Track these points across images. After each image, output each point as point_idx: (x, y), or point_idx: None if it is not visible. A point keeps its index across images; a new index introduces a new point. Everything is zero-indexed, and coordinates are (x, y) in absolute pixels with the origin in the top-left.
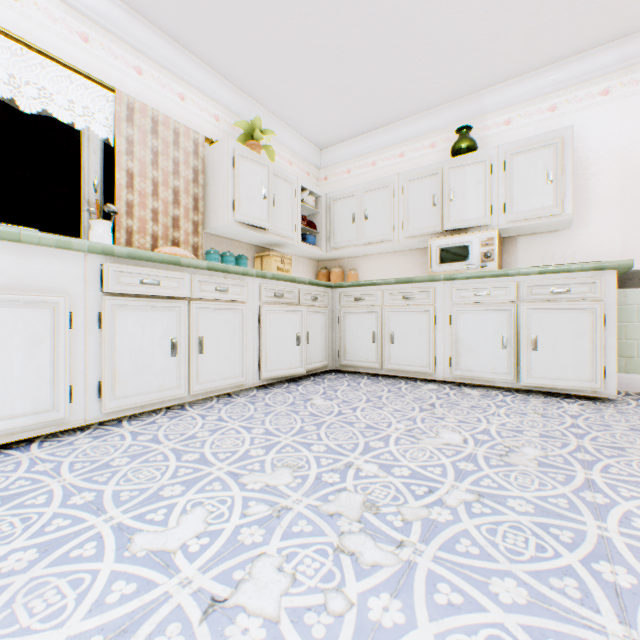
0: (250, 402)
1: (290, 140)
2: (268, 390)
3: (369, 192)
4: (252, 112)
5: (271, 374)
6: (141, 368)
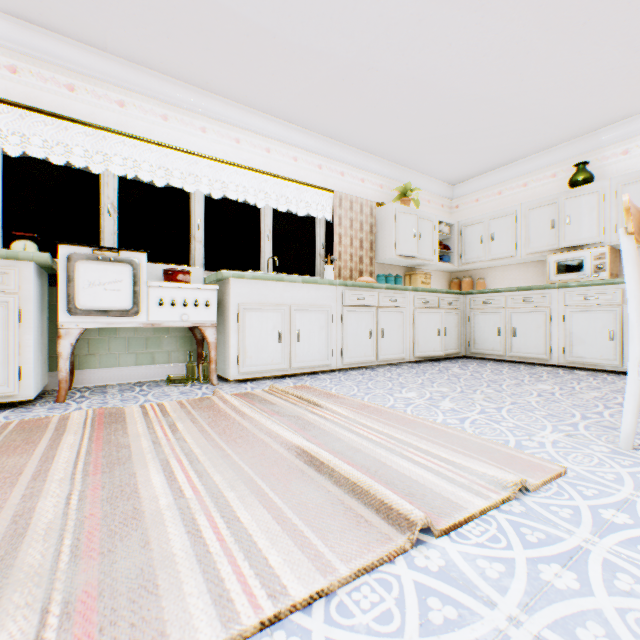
0: (411, 368)
1: (428, 185)
2: (419, 364)
3: (494, 219)
4: (403, 175)
5: (420, 354)
6: (356, 344)
